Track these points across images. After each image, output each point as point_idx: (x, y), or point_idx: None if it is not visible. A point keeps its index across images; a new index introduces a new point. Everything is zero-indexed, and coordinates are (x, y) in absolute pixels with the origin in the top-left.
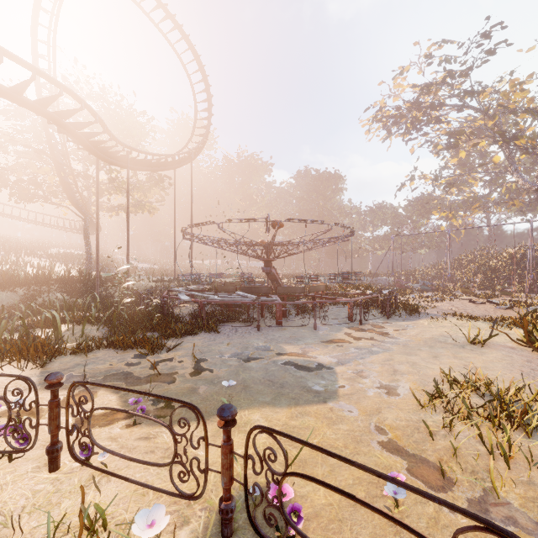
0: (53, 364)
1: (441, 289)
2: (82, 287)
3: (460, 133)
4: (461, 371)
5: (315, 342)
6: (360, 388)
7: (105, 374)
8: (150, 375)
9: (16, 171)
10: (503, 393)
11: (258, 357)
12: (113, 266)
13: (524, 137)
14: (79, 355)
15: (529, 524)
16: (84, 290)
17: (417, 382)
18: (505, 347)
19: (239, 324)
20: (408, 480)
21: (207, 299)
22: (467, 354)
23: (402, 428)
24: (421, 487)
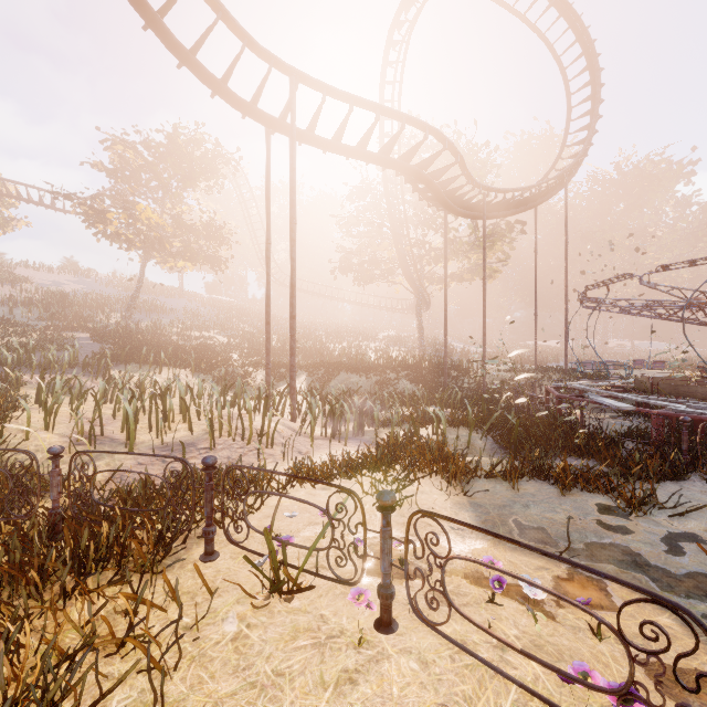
0: (474, 490)
1: None
2: (427, 376)
3: None
4: None
5: None
6: None
7: (581, 538)
8: (690, 572)
9: (360, 253)
10: None
11: None
12: (442, 350)
13: None
14: (498, 481)
15: None
16: (430, 379)
17: None
18: None
19: None
20: None
21: (670, 410)
22: None
23: None
24: None
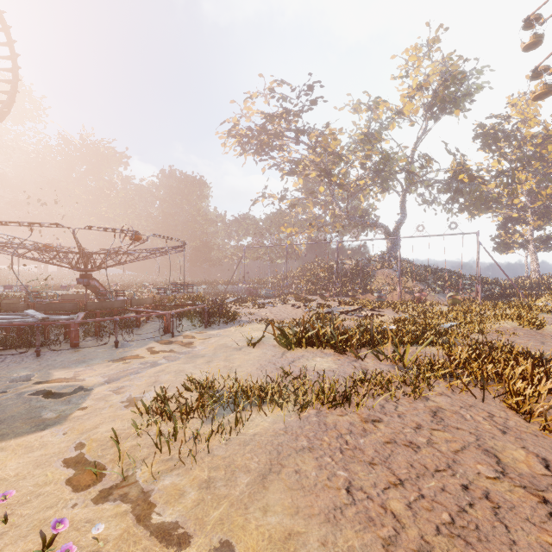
0: None
1: (280, 296)
2: None
3: (298, 163)
4: (198, 374)
5: (101, 362)
6: (101, 407)
7: None
8: None
9: None
10: (218, 388)
11: (2, 392)
12: None
13: (336, 176)
14: None
15: (135, 495)
16: None
17: (163, 390)
18: (270, 346)
19: (23, 350)
20: (57, 490)
21: None
22: (238, 355)
23: (103, 439)
24: (65, 493)
